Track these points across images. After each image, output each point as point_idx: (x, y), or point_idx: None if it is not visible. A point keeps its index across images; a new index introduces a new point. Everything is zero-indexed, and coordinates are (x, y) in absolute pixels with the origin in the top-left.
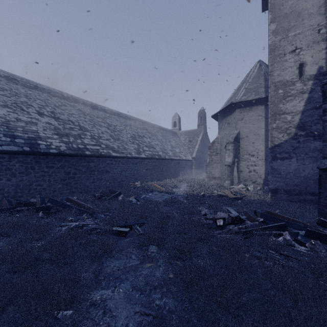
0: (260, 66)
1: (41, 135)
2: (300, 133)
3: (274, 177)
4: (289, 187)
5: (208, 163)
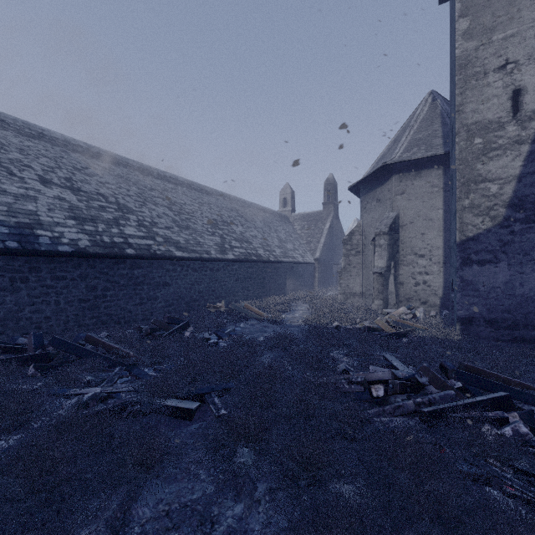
0: (433, 100)
1: (43, 219)
2: (514, 216)
3: (466, 296)
4: (494, 314)
5: (342, 268)
